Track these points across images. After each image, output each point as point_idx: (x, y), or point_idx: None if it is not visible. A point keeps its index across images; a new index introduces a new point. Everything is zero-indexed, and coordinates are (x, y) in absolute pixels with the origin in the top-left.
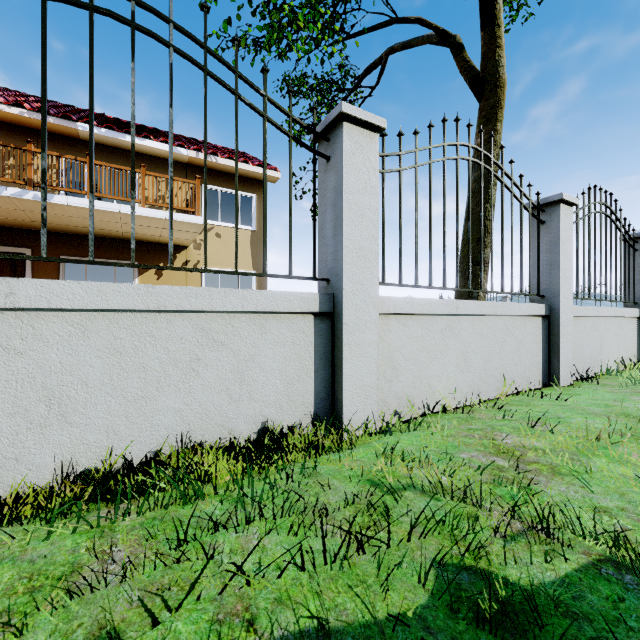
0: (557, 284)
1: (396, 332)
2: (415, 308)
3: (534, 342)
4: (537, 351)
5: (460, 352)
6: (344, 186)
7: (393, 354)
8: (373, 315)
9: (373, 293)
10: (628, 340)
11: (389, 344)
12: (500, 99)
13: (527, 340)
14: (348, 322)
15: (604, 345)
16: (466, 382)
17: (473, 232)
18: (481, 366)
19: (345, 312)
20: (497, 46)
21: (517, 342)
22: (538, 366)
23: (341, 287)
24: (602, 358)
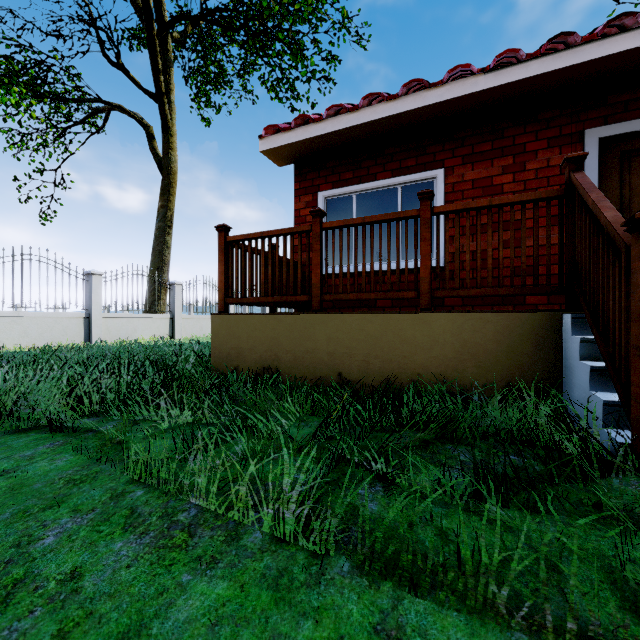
0: (91, 305)
1: None
2: None
3: (78, 327)
4: (80, 331)
5: (22, 330)
6: None
7: None
8: None
9: None
10: (161, 327)
11: None
12: (172, 182)
13: (72, 326)
14: None
15: (138, 329)
16: (26, 341)
17: (155, 262)
18: (37, 335)
19: None
20: (170, 148)
21: (64, 327)
22: (81, 336)
23: None
24: (136, 334)
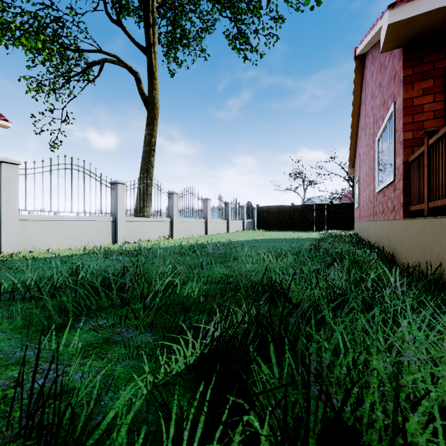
0: (117, 210)
1: (31, 226)
2: (40, 218)
3: (107, 230)
4: (109, 233)
5: (65, 232)
6: (2, 182)
7: (30, 233)
8: (16, 220)
9: (16, 214)
10: (164, 229)
11: (27, 229)
12: (156, 115)
13: (103, 229)
14: (4, 222)
15: (149, 231)
16: (68, 242)
17: (143, 178)
18: (77, 237)
19: (3, 219)
20: (154, 89)
21: (97, 229)
22: (109, 238)
23: (1, 212)
24: (148, 235)
